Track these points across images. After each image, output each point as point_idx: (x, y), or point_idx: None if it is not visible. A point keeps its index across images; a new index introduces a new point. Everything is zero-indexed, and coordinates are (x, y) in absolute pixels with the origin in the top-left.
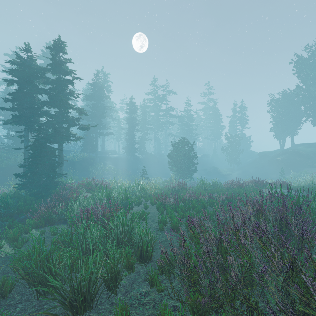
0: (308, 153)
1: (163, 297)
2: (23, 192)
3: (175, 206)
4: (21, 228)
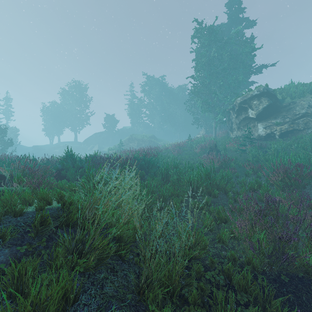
0: (74, 147)
1: None
2: None
3: None
4: None
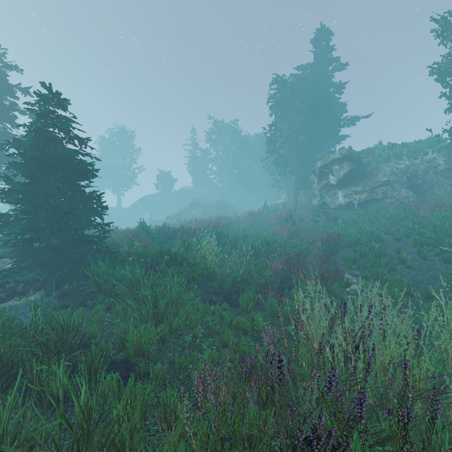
0: (117, 215)
1: None
2: None
3: None
4: None
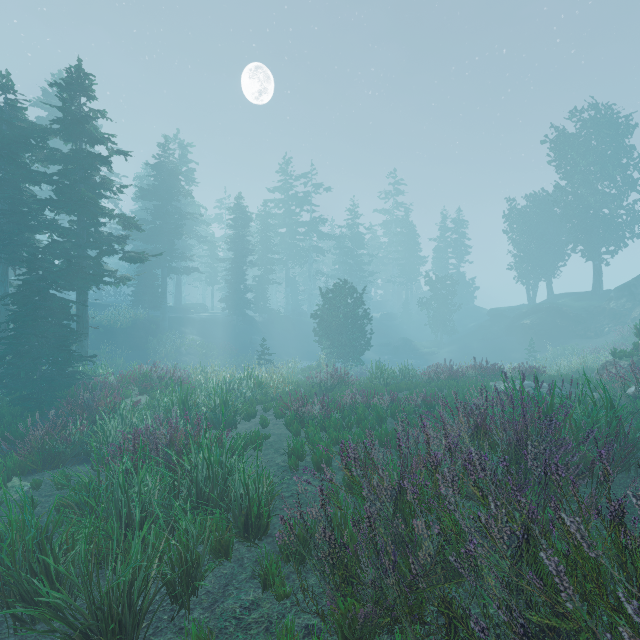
0: (577, 311)
1: (287, 609)
2: None
3: (323, 420)
4: None
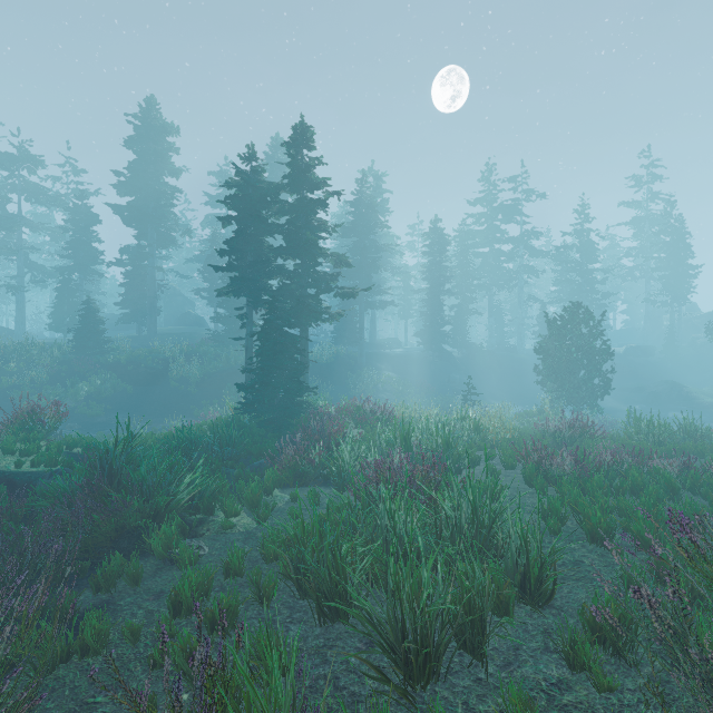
0: None
1: (615, 707)
2: (246, 419)
3: (578, 479)
4: (260, 485)
